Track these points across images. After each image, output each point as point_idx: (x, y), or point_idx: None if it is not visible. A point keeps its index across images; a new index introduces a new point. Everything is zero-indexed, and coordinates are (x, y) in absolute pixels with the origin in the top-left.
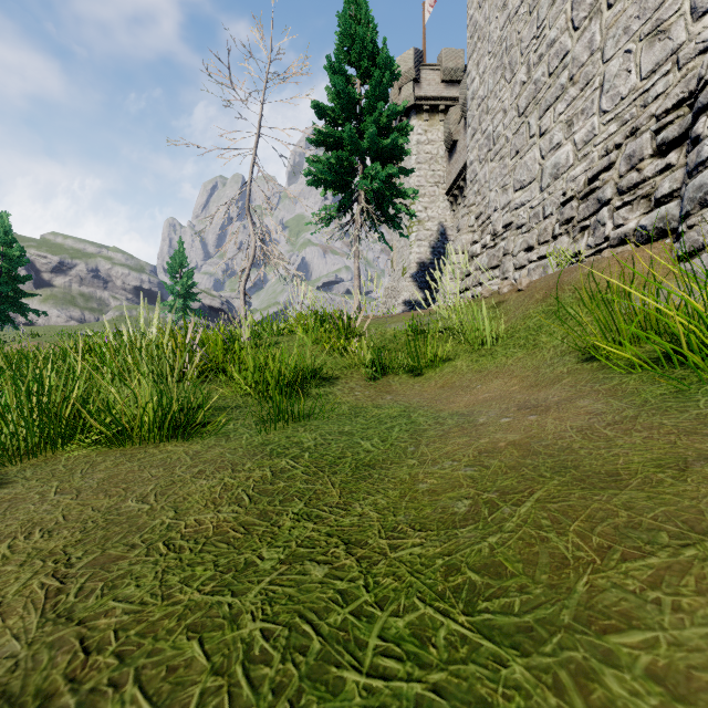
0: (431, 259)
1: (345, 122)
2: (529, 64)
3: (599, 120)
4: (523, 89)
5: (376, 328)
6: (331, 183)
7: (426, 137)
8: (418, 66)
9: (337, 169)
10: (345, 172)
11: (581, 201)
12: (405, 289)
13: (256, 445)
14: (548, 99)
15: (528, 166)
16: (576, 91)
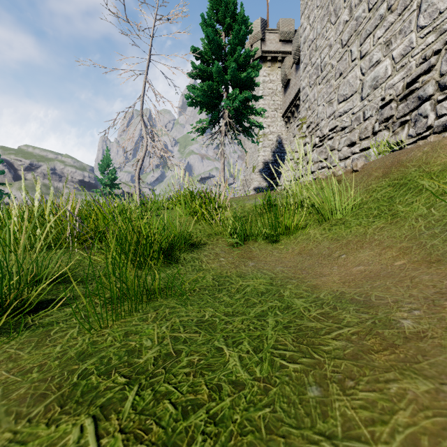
0: (272, 160)
1: (214, 62)
2: (351, 6)
3: (416, 35)
4: (346, 26)
5: (237, 203)
6: (204, 104)
7: (269, 78)
8: (264, 30)
9: (209, 94)
10: (214, 96)
11: (400, 102)
12: (255, 180)
13: (69, 357)
14: (368, 28)
15: (350, 83)
16: (394, 16)
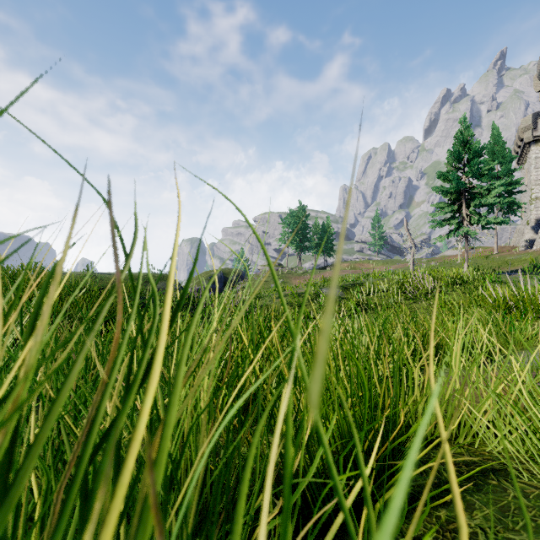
0: None
1: (490, 180)
2: None
3: None
4: None
5: (502, 258)
6: None
7: None
8: (535, 121)
9: None
10: None
11: None
12: (526, 234)
13: None
14: None
15: None
16: None
